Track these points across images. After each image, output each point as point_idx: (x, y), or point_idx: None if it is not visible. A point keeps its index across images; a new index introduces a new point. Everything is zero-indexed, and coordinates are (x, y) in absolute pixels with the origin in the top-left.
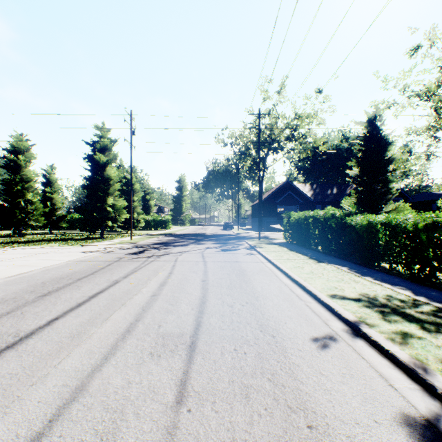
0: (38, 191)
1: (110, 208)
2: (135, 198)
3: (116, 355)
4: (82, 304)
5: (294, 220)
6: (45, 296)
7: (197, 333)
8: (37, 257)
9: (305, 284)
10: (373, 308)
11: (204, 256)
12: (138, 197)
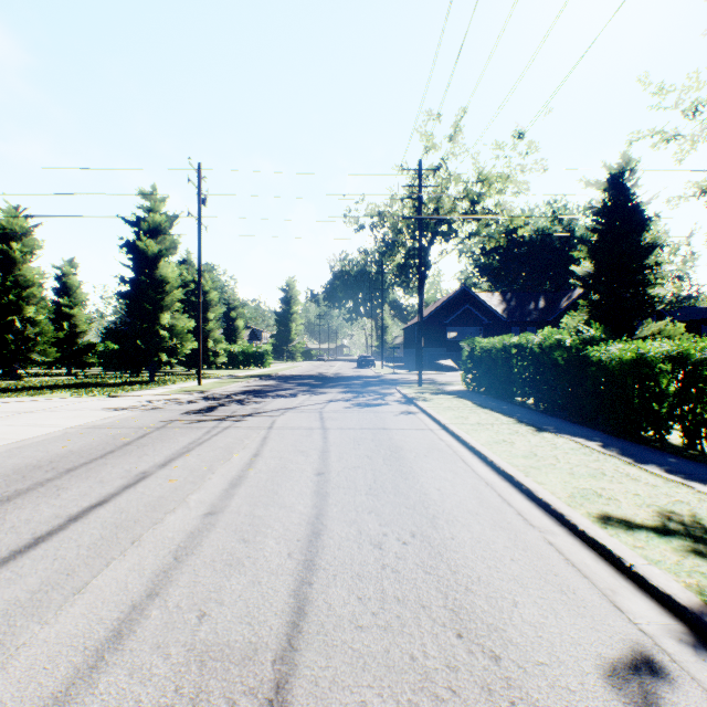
0: (46, 303)
1: (164, 332)
2: (210, 315)
3: None
4: (43, 539)
5: (482, 352)
6: None
7: (295, 647)
8: (18, 419)
9: (530, 484)
10: None
11: (323, 417)
12: (216, 314)
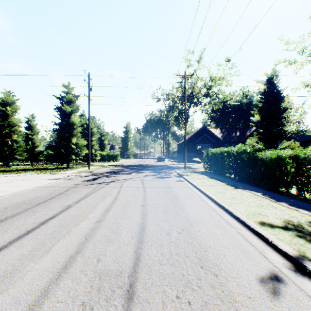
0: (21, 133)
1: (73, 146)
2: (93, 139)
3: (42, 307)
4: (30, 231)
5: (212, 155)
6: (1, 222)
7: (136, 271)
8: (12, 183)
9: (231, 209)
10: (305, 238)
11: (143, 183)
12: (95, 138)
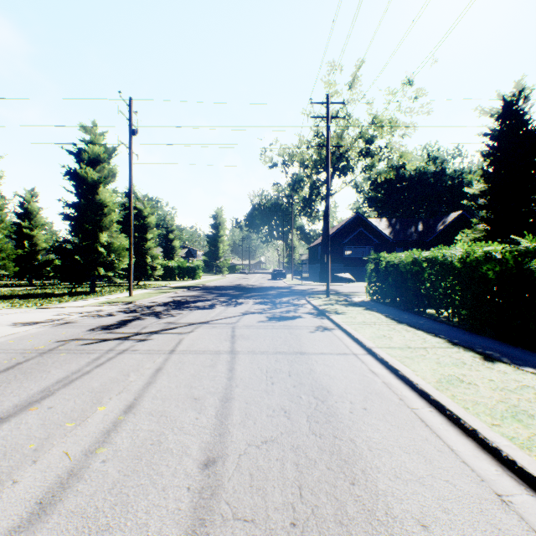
0: (6, 225)
1: (102, 249)
2: (148, 236)
3: None
4: None
5: (388, 266)
6: None
7: None
8: None
9: None
10: None
11: (234, 335)
12: (154, 235)
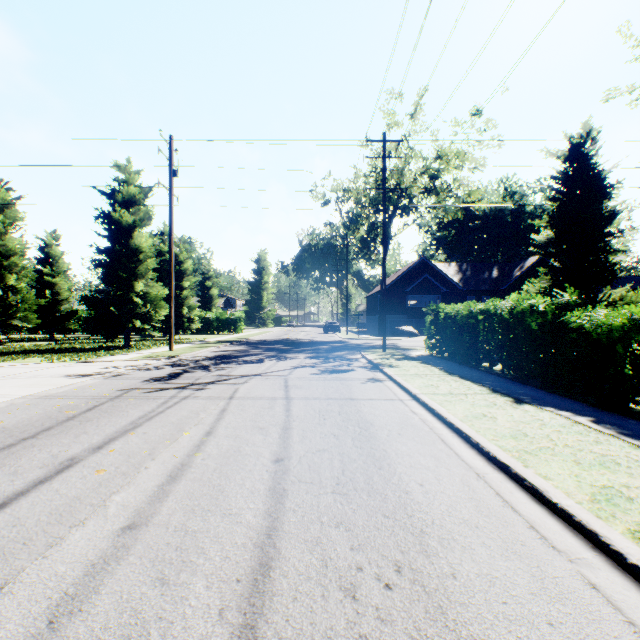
0: (28, 272)
1: (138, 299)
2: (185, 284)
3: None
4: None
5: (446, 318)
6: None
7: None
8: None
9: (535, 479)
10: None
11: (287, 385)
12: (190, 283)
